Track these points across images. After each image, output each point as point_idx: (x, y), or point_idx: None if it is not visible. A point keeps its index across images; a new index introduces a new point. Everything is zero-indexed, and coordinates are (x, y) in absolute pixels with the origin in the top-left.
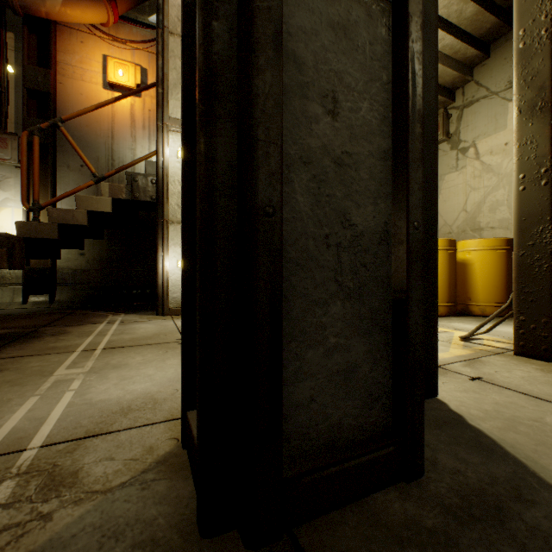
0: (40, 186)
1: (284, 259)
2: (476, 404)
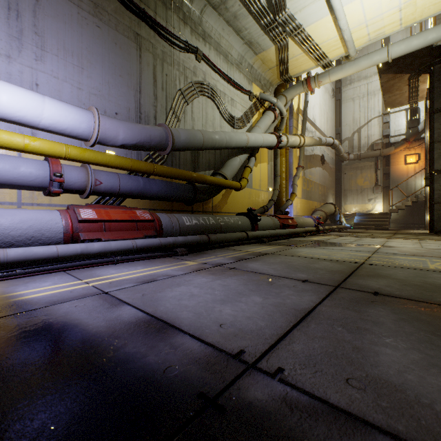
0: (386, 197)
1: (435, 220)
2: None
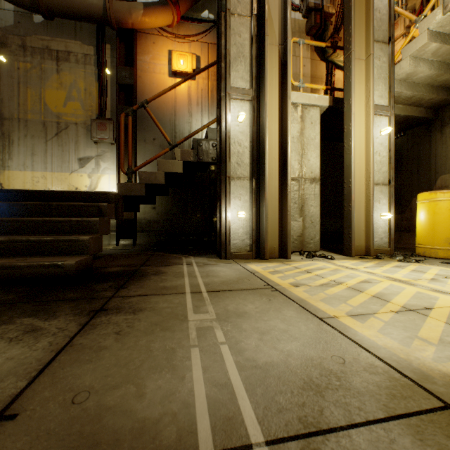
0: (127, 157)
1: None
2: None
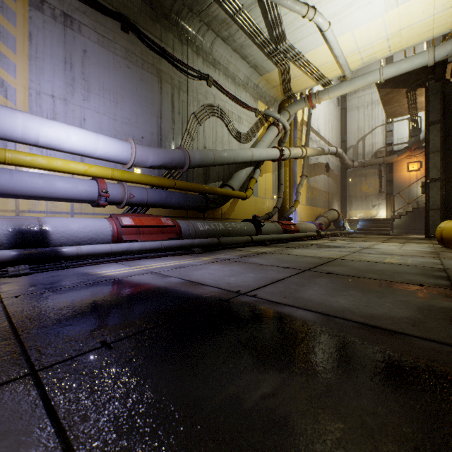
0: (389, 203)
1: (429, 225)
2: None
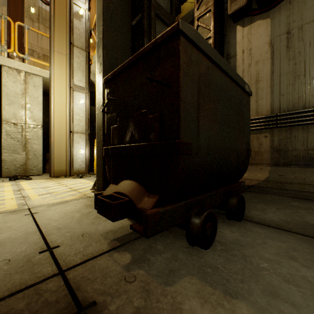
0: None
1: None
2: None
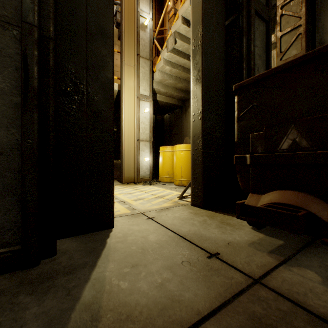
0: None
1: None
2: (127, 231)
